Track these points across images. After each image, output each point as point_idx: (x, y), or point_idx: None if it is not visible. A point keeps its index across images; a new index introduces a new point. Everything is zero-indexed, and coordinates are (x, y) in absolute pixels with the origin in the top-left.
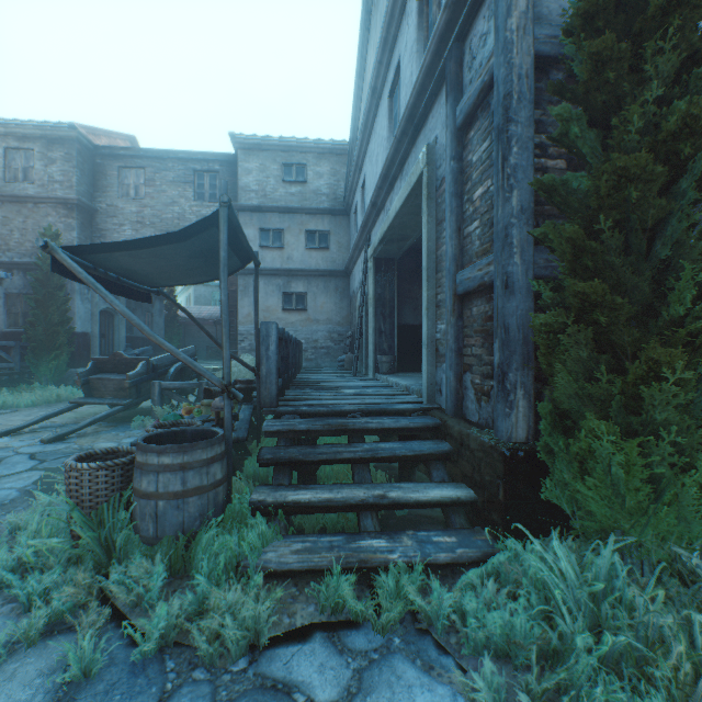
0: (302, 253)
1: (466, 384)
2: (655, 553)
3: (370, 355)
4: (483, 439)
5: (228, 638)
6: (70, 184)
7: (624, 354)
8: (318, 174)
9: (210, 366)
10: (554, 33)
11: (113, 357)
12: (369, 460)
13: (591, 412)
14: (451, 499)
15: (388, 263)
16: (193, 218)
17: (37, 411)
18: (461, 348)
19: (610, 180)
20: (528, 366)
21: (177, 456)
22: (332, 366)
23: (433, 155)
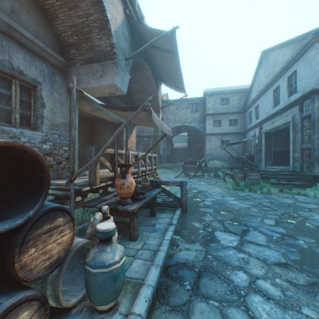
0: (227, 127)
1: (304, 165)
2: None
3: (262, 161)
4: (308, 174)
5: (274, 191)
6: None
7: None
8: (233, 100)
9: None
10: None
11: (189, 161)
12: (282, 178)
13: None
14: (302, 184)
15: (269, 134)
16: (190, 118)
17: (165, 174)
18: (302, 159)
19: None
20: (317, 162)
21: (256, 174)
22: None
23: (293, 118)
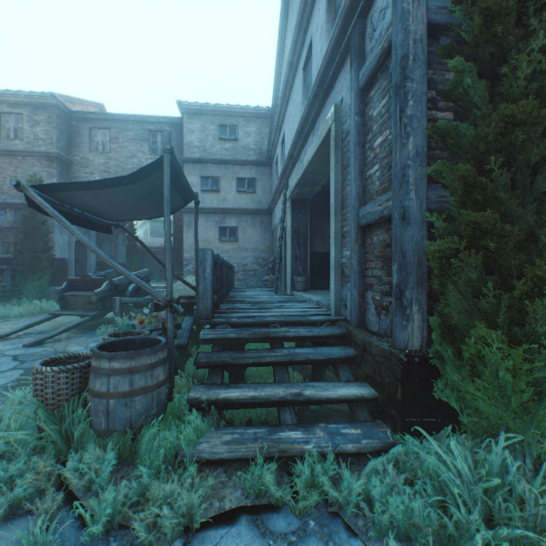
0: (234, 196)
1: (368, 300)
2: (536, 448)
3: (288, 276)
4: (383, 346)
5: (165, 523)
6: (51, 141)
7: (510, 275)
8: (247, 134)
9: (161, 285)
10: (443, 5)
11: (83, 277)
12: (287, 363)
13: (481, 326)
14: (356, 397)
15: (303, 203)
16: None
17: (24, 321)
18: (363, 270)
19: (499, 123)
20: (421, 286)
21: (125, 362)
22: (258, 285)
23: (340, 113)
